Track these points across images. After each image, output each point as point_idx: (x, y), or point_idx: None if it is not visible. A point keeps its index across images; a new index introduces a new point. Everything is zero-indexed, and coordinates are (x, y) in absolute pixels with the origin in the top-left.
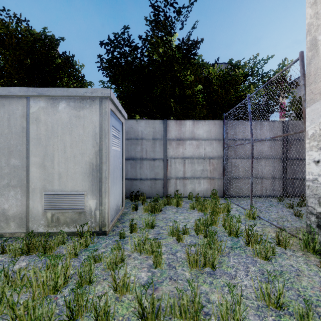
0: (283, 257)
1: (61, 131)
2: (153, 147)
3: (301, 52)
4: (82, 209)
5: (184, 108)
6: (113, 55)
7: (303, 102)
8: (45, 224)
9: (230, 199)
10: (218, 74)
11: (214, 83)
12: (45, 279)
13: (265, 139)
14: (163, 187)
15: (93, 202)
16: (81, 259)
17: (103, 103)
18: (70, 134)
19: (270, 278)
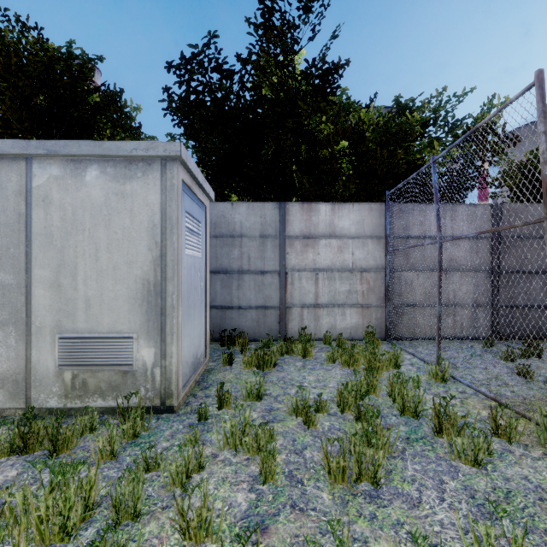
0: (508, 459)
1: (91, 221)
2: (261, 251)
3: (539, 71)
4: (128, 366)
5: (316, 181)
6: (189, 86)
7: (543, 165)
8: (60, 393)
9: (398, 343)
10: (375, 123)
11: (369, 138)
12: (45, 512)
13: (464, 235)
14: (278, 321)
15: (148, 352)
16: (122, 463)
17: (168, 168)
18: (107, 227)
19: (487, 506)
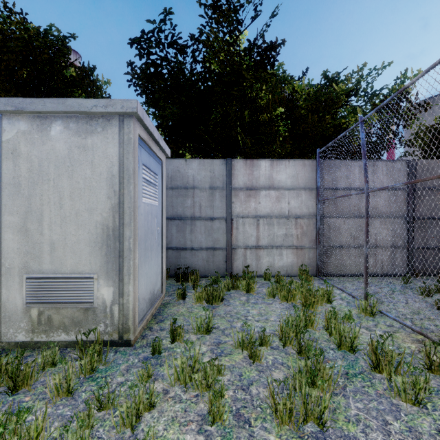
0: None
1: (55, 172)
2: (210, 201)
3: None
4: (89, 304)
5: (257, 141)
6: (148, 58)
7: None
8: (28, 328)
9: (328, 279)
10: (306, 94)
11: (302, 106)
12: None
13: (391, 185)
14: (225, 261)
15: (108, 291)
16: (77, 400)
17: (125, 124)
18: (70, 177)
19: None
